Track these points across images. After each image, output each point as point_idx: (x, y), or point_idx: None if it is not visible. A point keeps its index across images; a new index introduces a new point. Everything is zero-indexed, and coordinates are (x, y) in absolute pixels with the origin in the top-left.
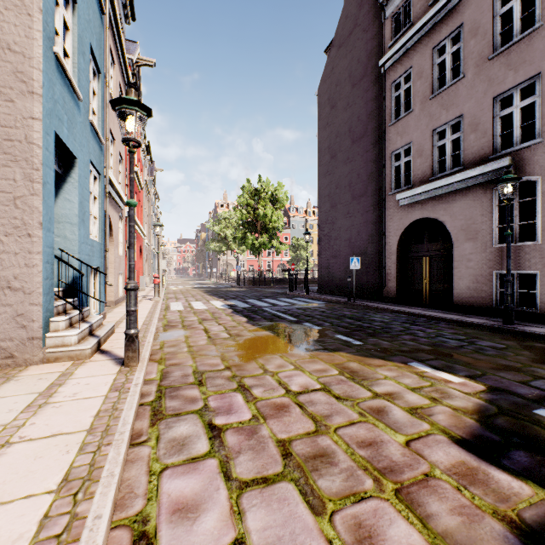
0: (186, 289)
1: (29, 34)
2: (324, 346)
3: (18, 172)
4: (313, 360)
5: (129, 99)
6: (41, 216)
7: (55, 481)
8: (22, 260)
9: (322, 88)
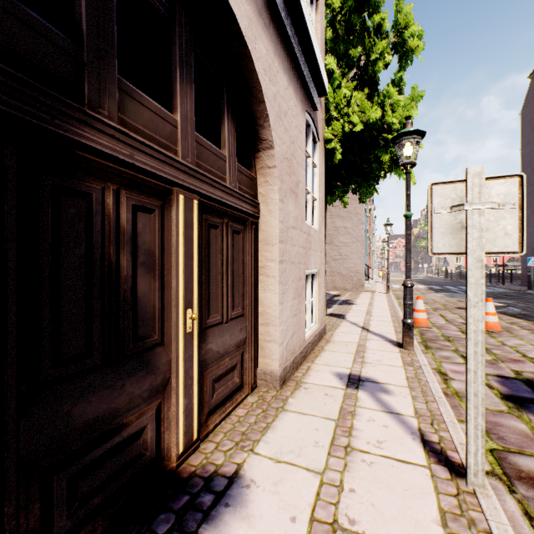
0: (400, 280)
1: (361, 209)
2: (462, 298)
3: (359, 244)
4: (450, 299)
5: (388, 224)
6: (364, 254)
7: (385, 298)
8: (360, 265)
9: (524, 110)
